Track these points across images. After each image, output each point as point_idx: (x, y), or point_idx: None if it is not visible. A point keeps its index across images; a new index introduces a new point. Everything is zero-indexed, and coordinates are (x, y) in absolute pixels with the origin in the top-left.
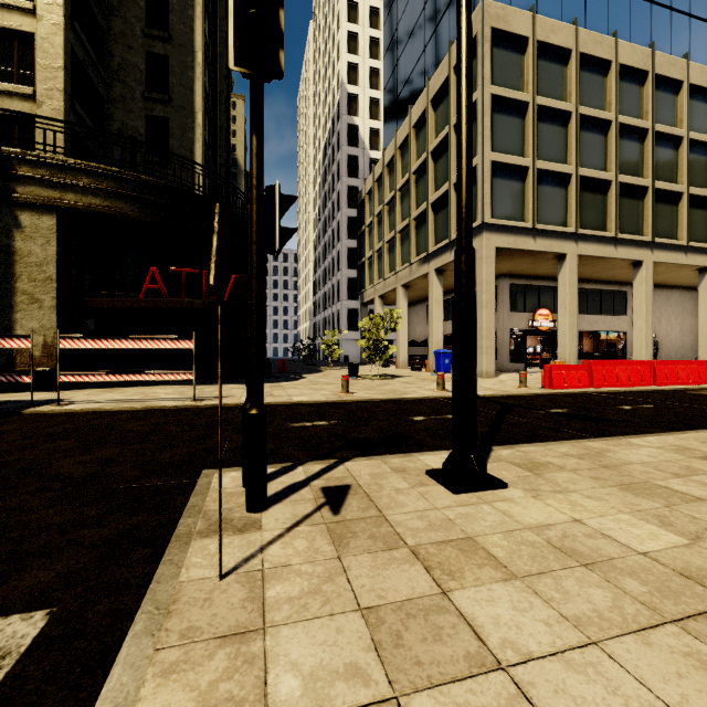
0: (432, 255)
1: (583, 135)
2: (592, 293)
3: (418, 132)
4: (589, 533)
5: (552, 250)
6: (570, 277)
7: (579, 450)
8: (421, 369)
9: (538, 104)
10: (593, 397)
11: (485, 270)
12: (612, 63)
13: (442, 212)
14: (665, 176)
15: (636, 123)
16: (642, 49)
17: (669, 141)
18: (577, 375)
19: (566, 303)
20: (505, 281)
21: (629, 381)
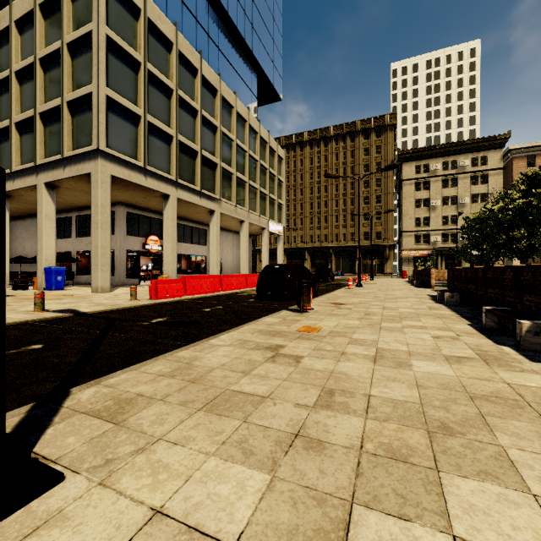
0: (41, 168)
1: (181, 111)
2: (187, 228)
3: (23, 30)
4: (171, 539)
5: (160, 189)
6: (172, 213)
7: (172, 364)
8: (27, 287)
9: (149, 69)
10: (187, 303)
11: (101, 193)
12: (199, 71)
13: (54, 126)
14: (226, 161)
15: (212, 120)
16: (215, 73)
17: (228, 140)
18: (176, 286)
19: (169, 232)
20: (122, 208)
21: (208, 289)
